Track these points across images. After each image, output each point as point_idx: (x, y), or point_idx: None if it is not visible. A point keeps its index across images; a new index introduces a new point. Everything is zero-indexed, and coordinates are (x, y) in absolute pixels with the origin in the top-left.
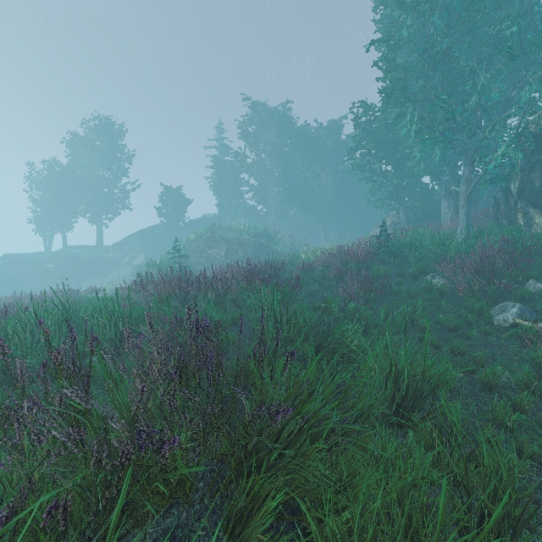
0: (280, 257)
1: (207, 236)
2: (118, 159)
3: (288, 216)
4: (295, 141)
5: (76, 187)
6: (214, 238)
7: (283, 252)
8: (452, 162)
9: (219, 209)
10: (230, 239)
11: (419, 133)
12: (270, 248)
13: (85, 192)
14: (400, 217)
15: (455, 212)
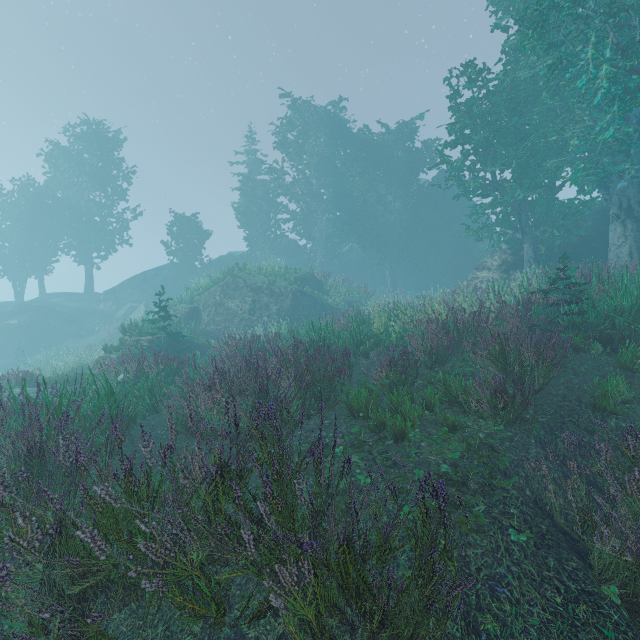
0: (333, 317)
1: (226, 282)
2: (113, 177)
3: (341, 253)
4: (351, 153)
5: (57, 215)
6: (236, 284)
7: (335, 306)
8: (634, 156)
9: (249, 244)
10: (259, 286)
11: (616, 81)
12: (317, 300)
13: (70, 222)
14: (525, 253)
15: (637, 244)
